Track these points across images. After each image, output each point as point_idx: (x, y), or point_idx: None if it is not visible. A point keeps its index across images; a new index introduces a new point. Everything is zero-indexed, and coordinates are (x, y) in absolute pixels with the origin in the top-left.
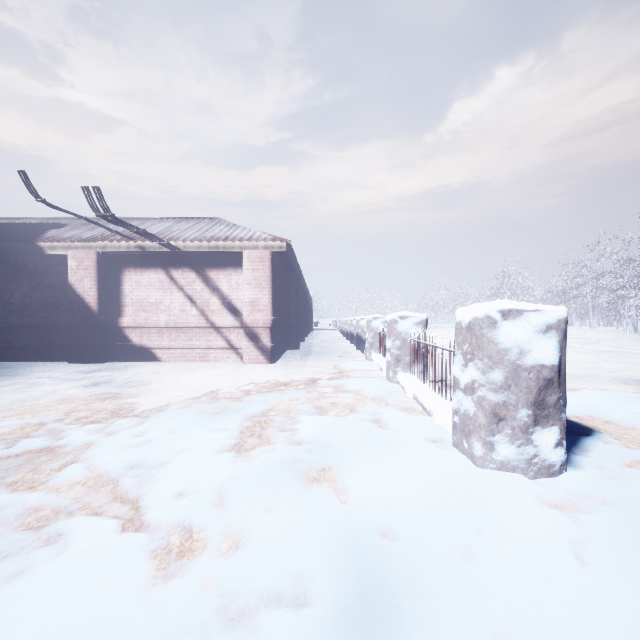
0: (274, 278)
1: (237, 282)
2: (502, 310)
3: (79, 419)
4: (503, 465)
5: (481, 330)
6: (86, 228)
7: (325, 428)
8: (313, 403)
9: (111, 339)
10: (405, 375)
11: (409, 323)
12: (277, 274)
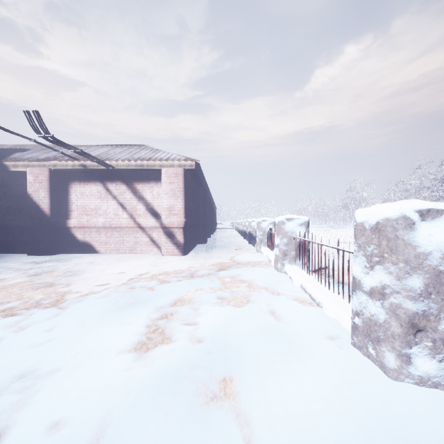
0: (186, 189)
1: (158, 192)
2: (420, 210)
3: (4, 310)
4: (422, 381)
5: (395, 232)
6: (43, 152)
7: (225, 323)
8: (215, 293)
9: (61, 236)
10: (291, 267)
11: (294, 224)
12: (189, 186)
